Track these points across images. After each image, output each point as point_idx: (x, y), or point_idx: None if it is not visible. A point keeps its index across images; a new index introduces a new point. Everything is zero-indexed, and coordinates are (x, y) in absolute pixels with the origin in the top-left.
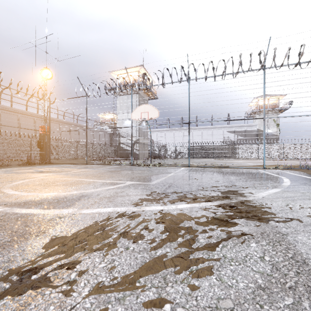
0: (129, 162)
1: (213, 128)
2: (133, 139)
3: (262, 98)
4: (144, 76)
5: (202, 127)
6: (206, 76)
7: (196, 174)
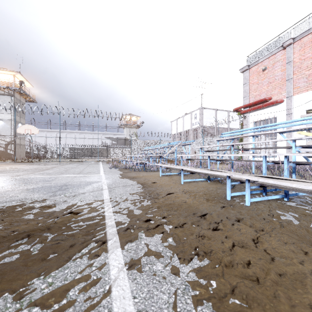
0: (12, 160)
1: (93, 133)
2: (7, 140)
3: (128, 116)
4: (21, 83)
5: (84, 132)
6: (69, 115)
7: (58, 163)
